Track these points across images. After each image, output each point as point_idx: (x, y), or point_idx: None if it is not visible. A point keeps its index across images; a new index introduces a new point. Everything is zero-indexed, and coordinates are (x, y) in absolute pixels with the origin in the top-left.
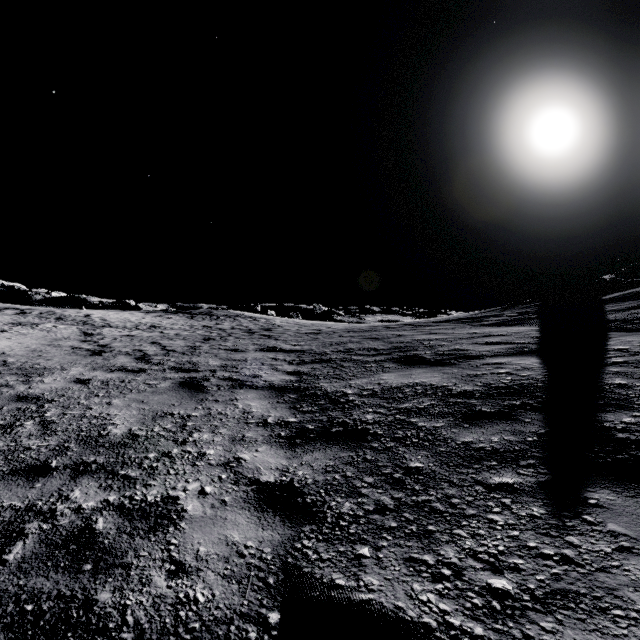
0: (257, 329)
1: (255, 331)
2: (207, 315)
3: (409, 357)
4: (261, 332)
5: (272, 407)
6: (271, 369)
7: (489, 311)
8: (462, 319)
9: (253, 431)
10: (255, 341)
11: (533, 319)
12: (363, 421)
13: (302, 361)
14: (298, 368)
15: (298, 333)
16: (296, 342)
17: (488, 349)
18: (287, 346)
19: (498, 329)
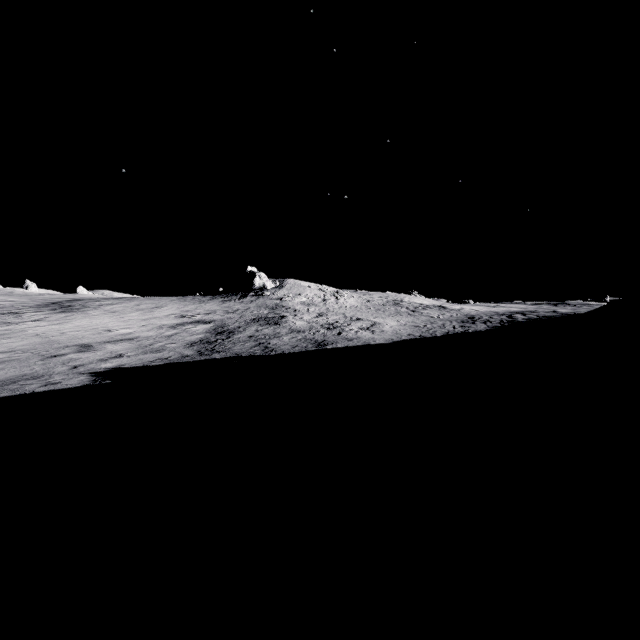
0: None
1: None
2: (564, 304)
3: None
4: None
5: None
6: None
7: None
8: None
9: None
10: None
11: None
12: None
13: None
14: None
15: None
16: None
17: None
18: None
19: None
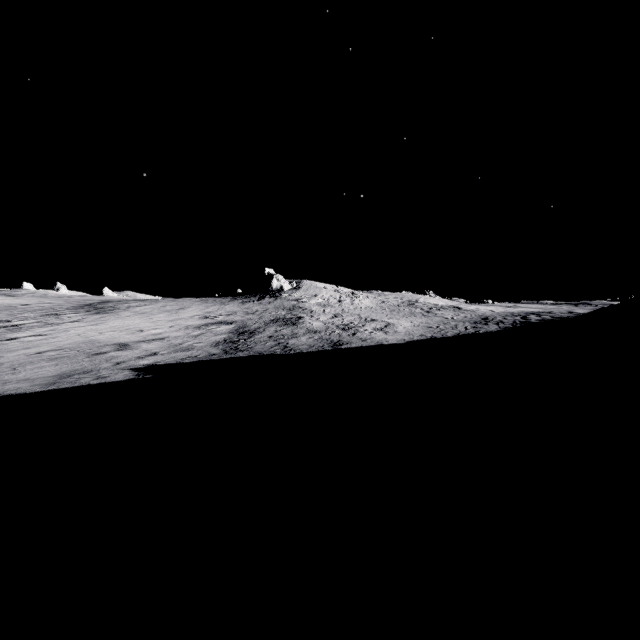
0: None
1: None
2: (586, 304)
3: None
4: None
5: None
6: None
7: None
8: None
9: None
10: None
11: None
12: None
13: None
14: None
15: None
16: None
17: None
18: None
19: None
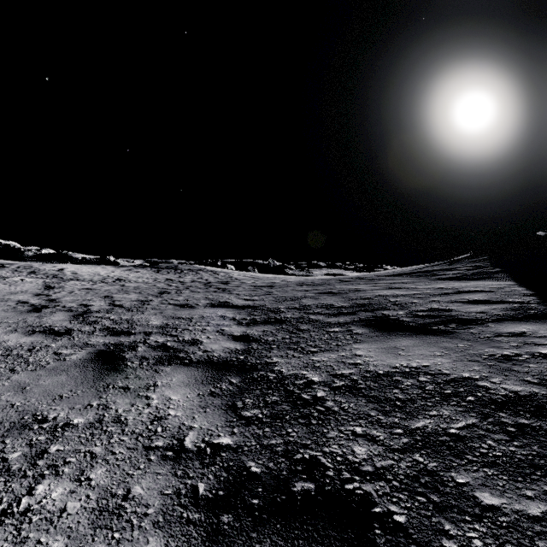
0: (215, 282)
1: (213, 284)
2: (172, 269)
3: (380, 319)
4: (218, 285)
5: (200, 405)
6: (216, 332)
7: (435, 265)
8: (414, 273)
9: (150, 477)
10: (208, 295)
11: (499, 273)
12: (351, 465)
13: (253, 320)
14: (247, 330)
15: (252, 286)
16: (249, 296)
17: (479, 310)
18: (239, 301)
19: (466, 284)
